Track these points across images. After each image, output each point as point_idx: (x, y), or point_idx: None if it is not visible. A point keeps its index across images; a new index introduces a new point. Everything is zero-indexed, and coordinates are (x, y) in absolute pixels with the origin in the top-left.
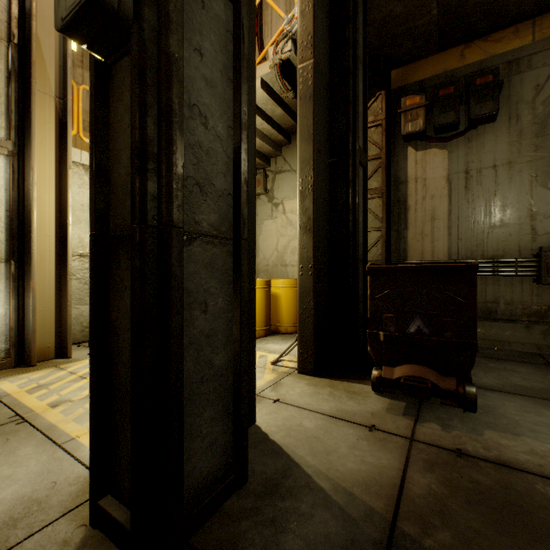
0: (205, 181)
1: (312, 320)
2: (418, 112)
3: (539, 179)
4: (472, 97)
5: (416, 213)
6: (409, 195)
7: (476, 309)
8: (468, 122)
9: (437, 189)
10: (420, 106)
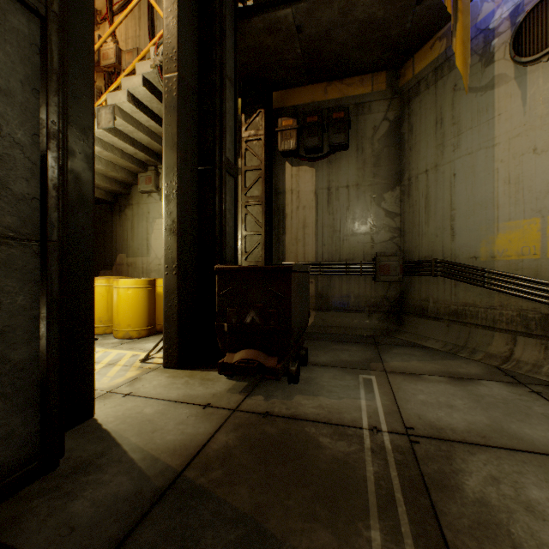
0: None
1: (176, 317)
2: (291, 133)
3: (376, 199)
4: (330, 128)
5: (292, 220)
6: (287, 204)
7: (291, 301)
8: (329, 148)
9: (308, 201)
10: (293, 128)
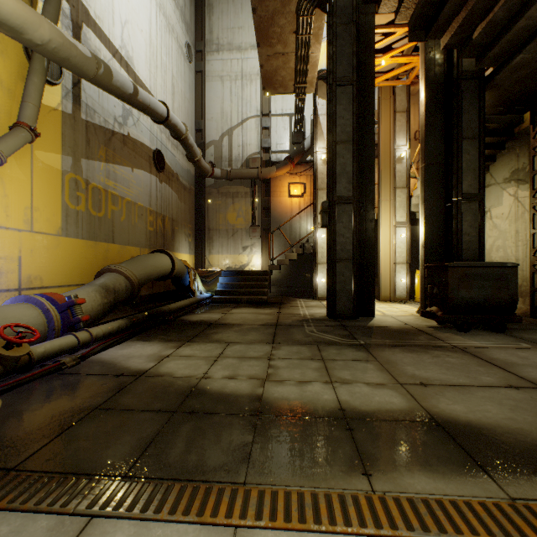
0: (343, 249)
1: (423, 290)
2: None
3: None
4: None
5: None
6: None
7: (448, 283)
8: None
9: None
10: None
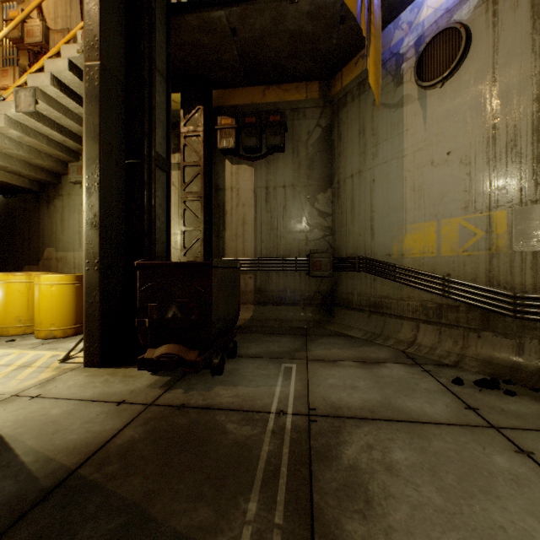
0: None
1: (98, 314)
2: (230, 131)
3: (310, 200)
4: (267, 129)
5: (232, 217)
6: (227, 201)
7: (212, 296)
8: (267, 149)
9: (247, 199)
10: (232, 127)
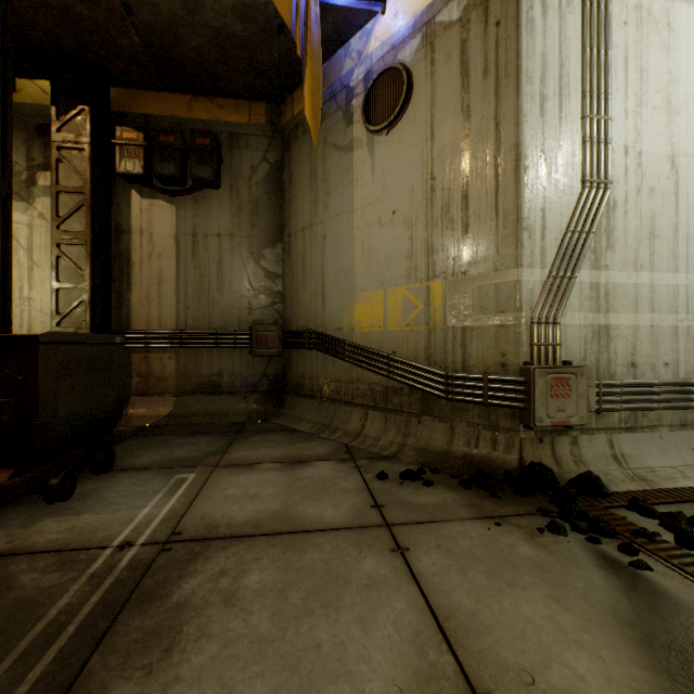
0: None
1: None
2: (136, 150)
3: (254, 256)
4: (192, 155)
5: (142, 272)
6: (134, 249)
7: (39, 386)
8: (193, 181)
9: (166, 248)
10: (139, 144)
